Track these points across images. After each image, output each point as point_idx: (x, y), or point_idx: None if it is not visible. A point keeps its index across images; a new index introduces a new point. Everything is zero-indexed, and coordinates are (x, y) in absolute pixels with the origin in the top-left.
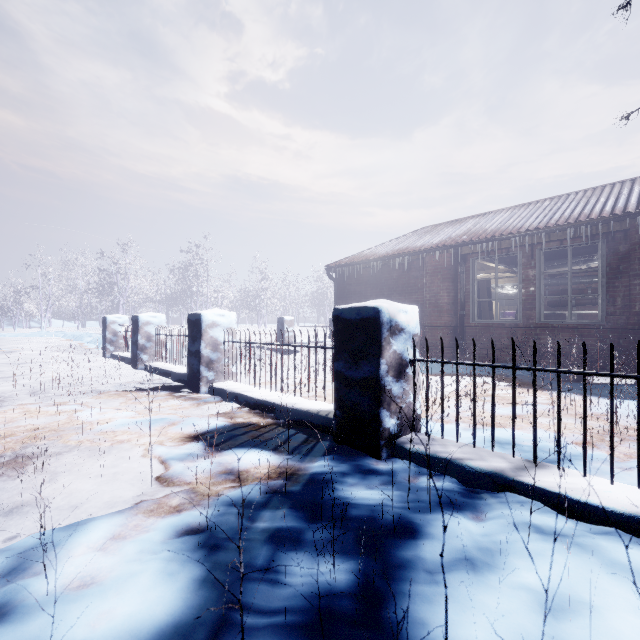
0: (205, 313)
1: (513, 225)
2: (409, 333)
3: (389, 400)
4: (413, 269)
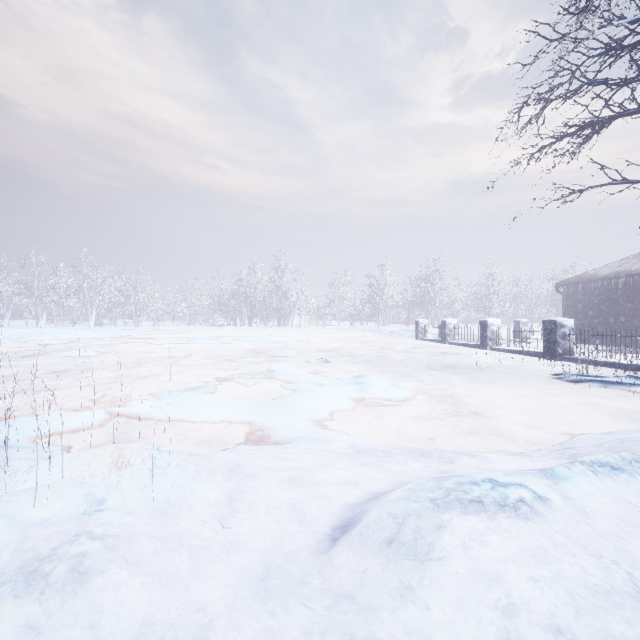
0: (488, 320)
1: None
2: (568, 327)
3: (559, 345)
4: (628, 286)
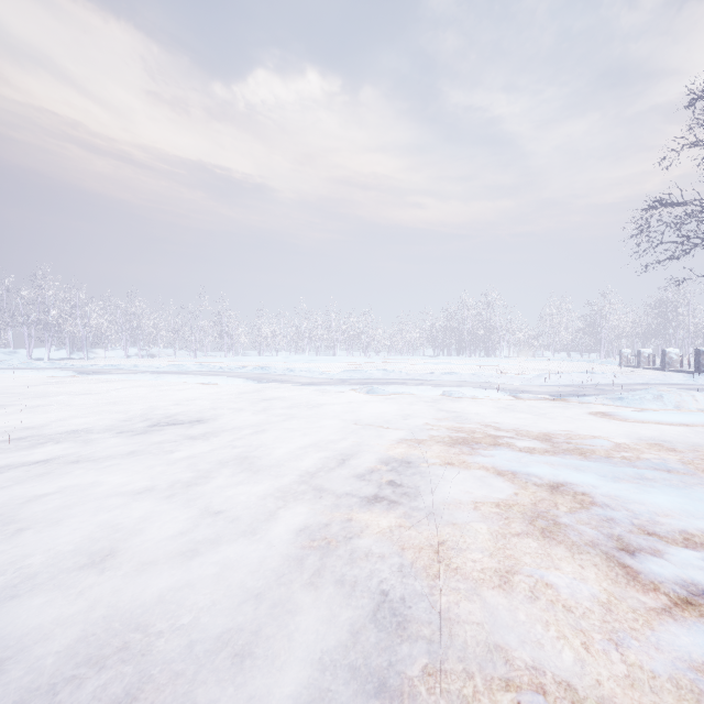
0: (667, 349)
1: None
2: None
3: (702, 365)
4: None
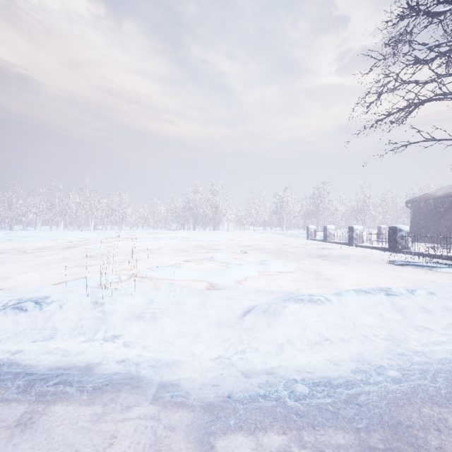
0: (354, 226)
1: None
2: (405, 231)
3: (399, 243)
4: None
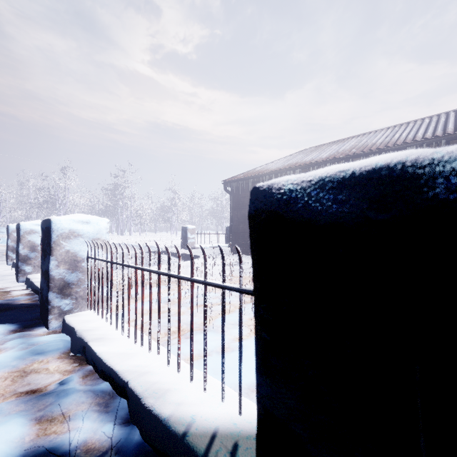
0: (57, 219)
1: (403, 137)
2: None
3: None
4: None
